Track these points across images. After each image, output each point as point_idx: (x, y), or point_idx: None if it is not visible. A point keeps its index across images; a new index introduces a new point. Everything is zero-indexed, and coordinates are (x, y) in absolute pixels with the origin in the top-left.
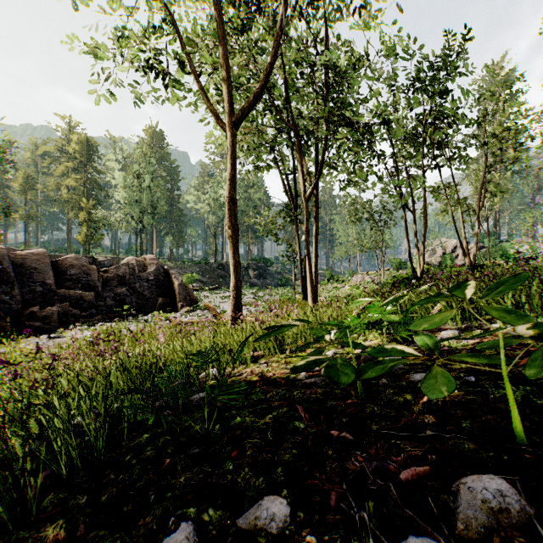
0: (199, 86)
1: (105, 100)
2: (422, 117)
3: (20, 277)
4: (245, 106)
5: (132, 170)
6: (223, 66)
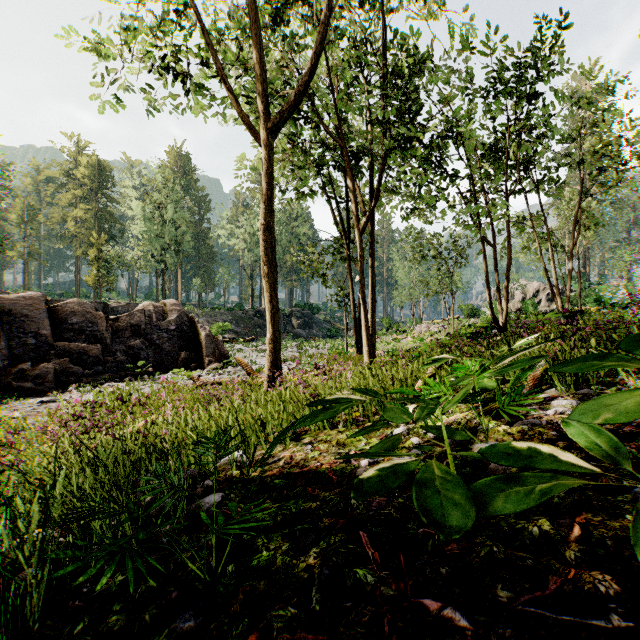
0: (228, 88)
1: (113, 107)
2: (506, 128)
3: (8, 326)
4: (285, 108)
5: (153, 198)
6: (257, 57)
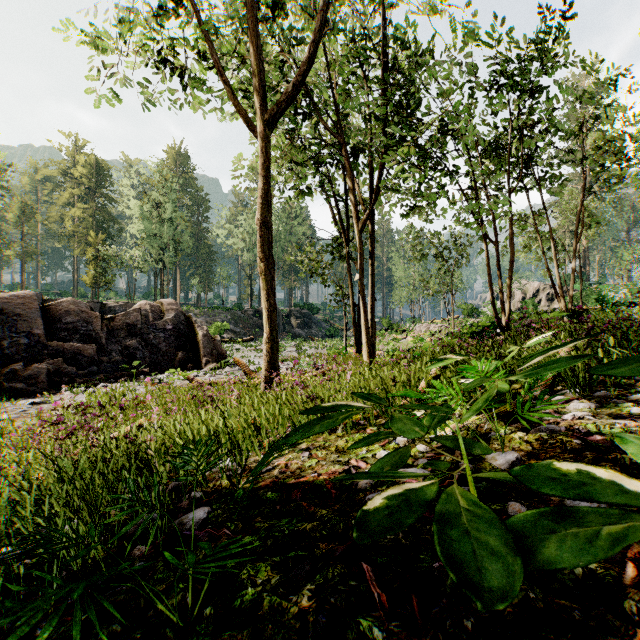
0: (225, 80)
1: (107, 102)
2: (509, 123)
3: (0, 325)
4: (282, 99)
5: (151, 197)
6: (253, 46)
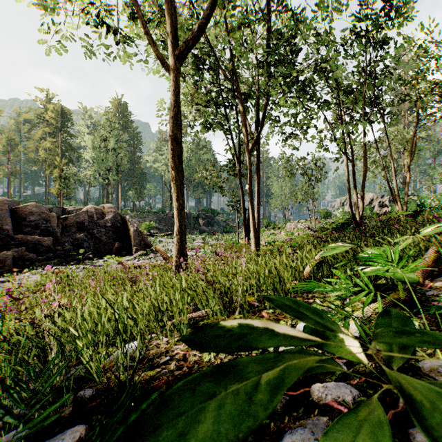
0: (145, 32)
1: (58, 53)
2: (363, 68)
3: None
4: (189, 38)
5: (100, 134)
6: None
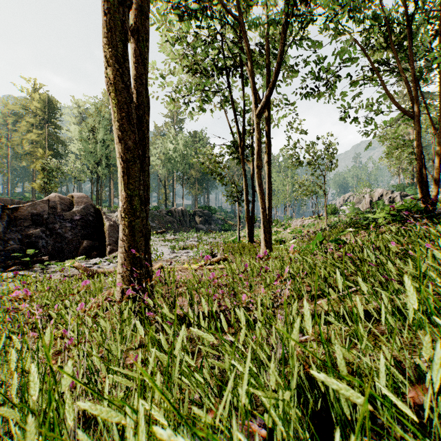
0: None
1: None
2: None
3: None
4: None
5: (88, 124)
6: None
